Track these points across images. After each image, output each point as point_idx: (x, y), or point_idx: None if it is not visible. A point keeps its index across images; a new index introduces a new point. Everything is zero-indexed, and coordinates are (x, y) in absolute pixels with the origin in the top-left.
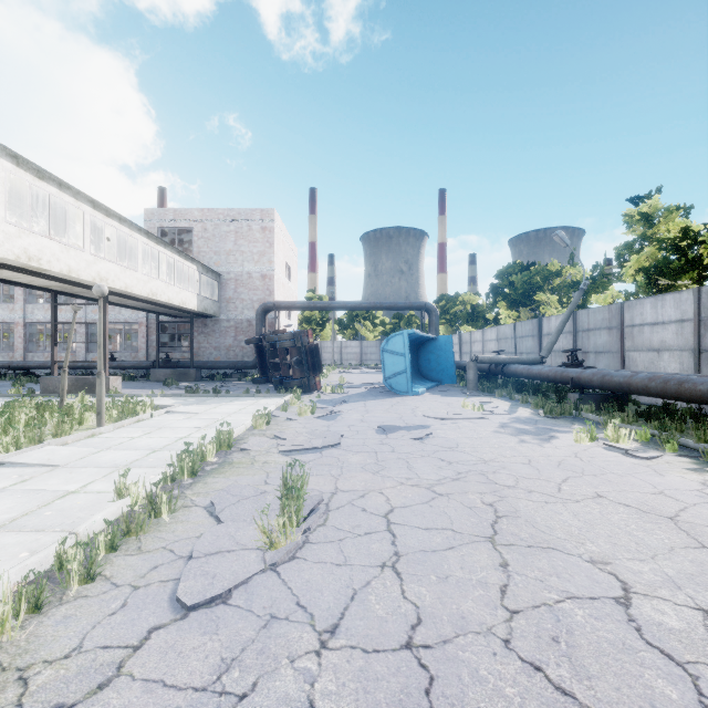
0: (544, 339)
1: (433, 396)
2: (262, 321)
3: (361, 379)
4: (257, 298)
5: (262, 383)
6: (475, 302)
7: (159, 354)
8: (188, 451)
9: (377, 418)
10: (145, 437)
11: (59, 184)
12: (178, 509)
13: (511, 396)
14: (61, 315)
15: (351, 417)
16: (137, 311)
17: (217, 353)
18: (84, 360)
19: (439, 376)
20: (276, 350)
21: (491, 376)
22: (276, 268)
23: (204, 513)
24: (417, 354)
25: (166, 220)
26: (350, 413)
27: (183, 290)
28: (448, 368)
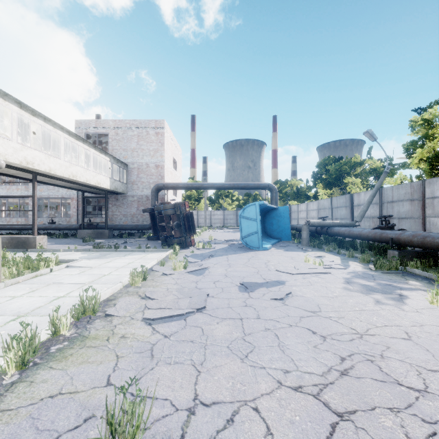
0: (355, 208)
1: (278, 251)
2: (155, 196)
3: (224, 237)
4: (152, 181)
5: (154, 240)
6: (299, 185)
7: (85, 219)
8: (16, 338)
9: (238, 273)
10: (25, 296)
11: None
12: None
13: (338, 251)
14: (18, 193)
15: (216, 272)
16: (70, 190)
17: (125, 219)
18: None
19: (279, 235)
20: (163, 216)
21: (315, 235)
22: (165, 160)
23: None
24: (263, 219)
25: (90, 127)
26: (215, 267)
27: (98, 174)
28: (286, 230)
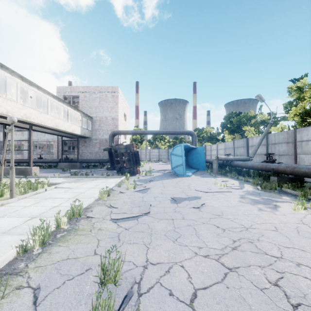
0: (250, 148)
1: (196, 177)
2: (112, 140)
3: (159, 168)
4: (109, 129)
5: (111, 170)
6: (211, 131)
7: (63, 155)
8: (39, 228)
9: (170, 191)
10: (33, 206)
11: (0, 66)
12: (7, 294)
13: (237, 177)
14: (16, 137)
15: (155, 191)
16: (53, 135)
17: (91, 155)
18: (27, 158)
19: (198, 166)
20: (118, 153)
21: (222, 166)
22: (118, 114)
23: (28, 300)
24: (187, 156)
25: (66, 92)
26: (154, 188)
27: (72, 124)
28: (202, 163)
